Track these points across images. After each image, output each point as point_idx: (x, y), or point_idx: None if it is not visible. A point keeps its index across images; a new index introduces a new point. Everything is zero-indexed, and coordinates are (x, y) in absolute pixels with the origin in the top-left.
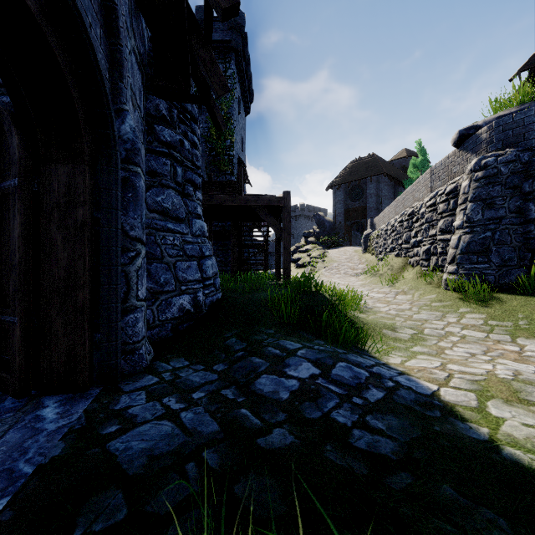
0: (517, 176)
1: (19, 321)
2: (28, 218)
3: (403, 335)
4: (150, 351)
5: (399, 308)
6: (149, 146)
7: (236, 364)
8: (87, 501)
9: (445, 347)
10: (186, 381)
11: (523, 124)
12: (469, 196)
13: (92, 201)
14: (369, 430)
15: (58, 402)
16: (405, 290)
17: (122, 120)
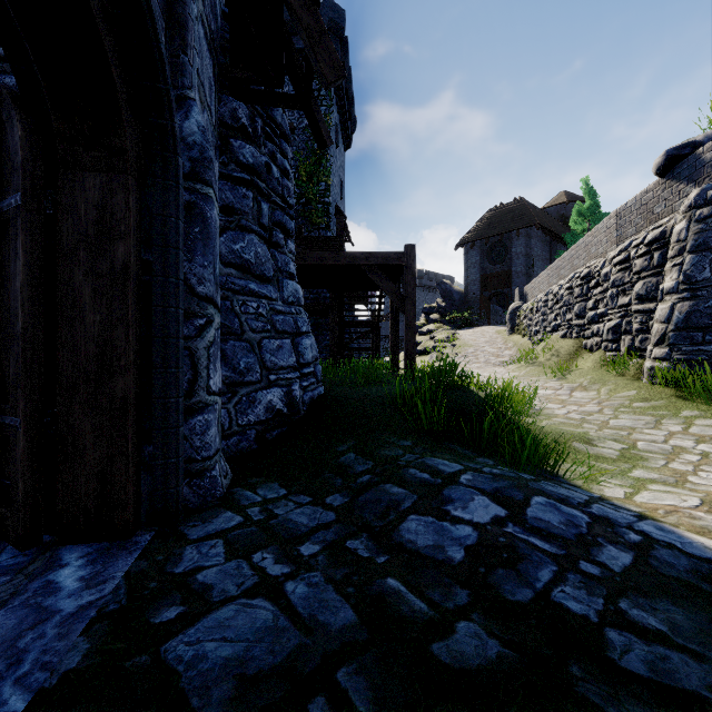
0: None
1: (23, 424)
2: (38, 258)
3: (606, 451)
4: (227, 472)
5: (582, 409)
6: (222, 170)
7: (361, 496)
8: None
9: (683, 471)
10: (287, 523)
11: None
12: (688, 245)
13: (139, 233)
14: (637, 631)
15: (85, 557)
16: (583, 384)
17: (185, 114)
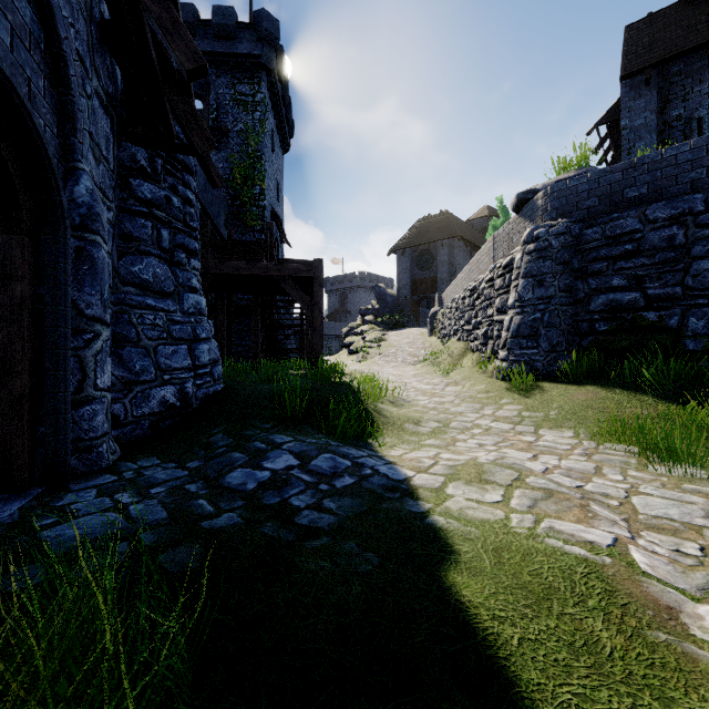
0: (568, 251)
1: None
2: None
3: (425, 429)
4: (116, 450)
5: (441, 400)
6: (122, 204)
7: (213, 461)
8: (6, 573)
9: (460, 439)
10: (150, 479)
11: (576, 193)
12: (521, 272)
13: (34, 275)
14: (320, 510)
15: None
16: (457, 380)
17: (76, 181)
